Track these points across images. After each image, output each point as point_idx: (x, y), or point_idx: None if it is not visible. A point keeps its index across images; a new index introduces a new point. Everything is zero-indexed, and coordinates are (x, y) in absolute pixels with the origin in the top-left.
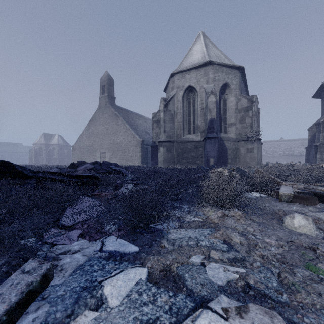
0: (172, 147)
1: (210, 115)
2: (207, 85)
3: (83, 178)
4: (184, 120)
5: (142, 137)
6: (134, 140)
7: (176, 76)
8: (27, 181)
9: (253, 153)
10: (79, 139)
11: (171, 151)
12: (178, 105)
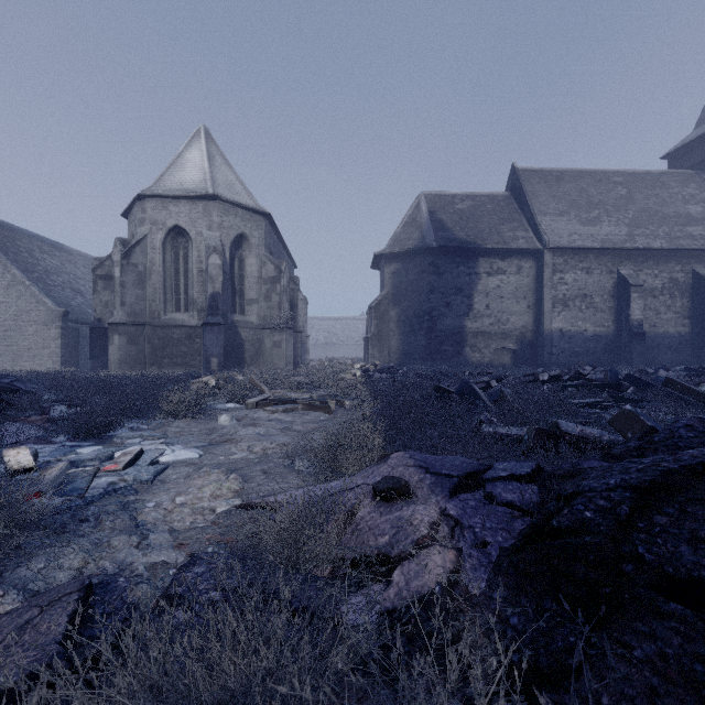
0: (142, 335)
1: (212, 287)
2: (209, 232)
3: None
4: (167, 286)
5: (62, 303)
6: (41, 311)
7: (150, 201)
8: None
9: (282, 348)
10: None
11: (140, 342)
12: (154, 257)
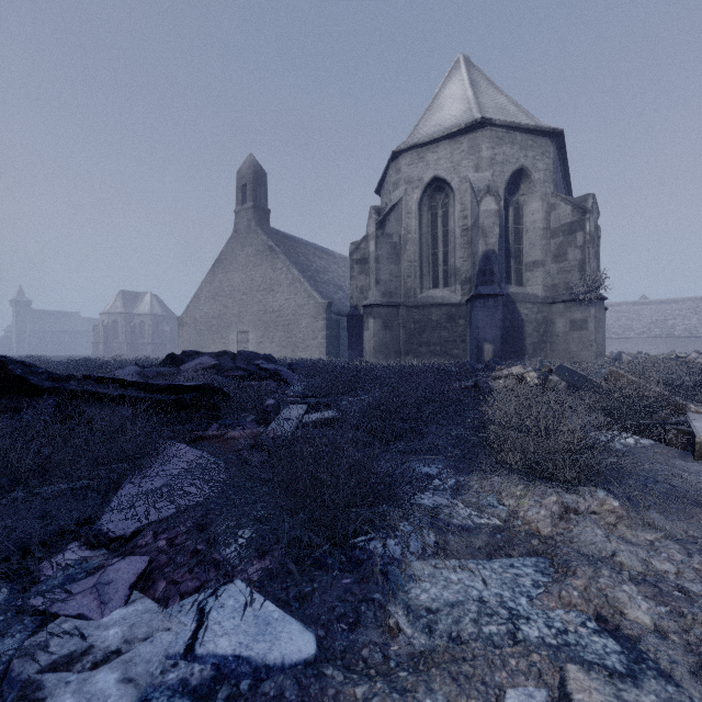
0: (396, 318)
1: (484, 244)
2: (476, 174)
3: (183, 393)
4: (423, 257)
5: (327, 297)
6: (311, 304)
7: (404, 156)
8: (35, 404)
9: (587, 330)
10: (192, 302)
11: (394, 326)
12: (409, 223)
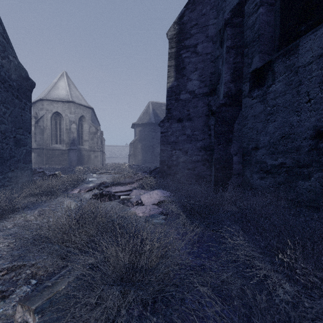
0: (42, 153)
1: (73, 135)
2: (70, 115)
3: None
4: (52, 134)
5: None
6: None
7: (45, 101)
8: None
9: (98, 158)
10: None
11: (42, 155)
12: (47, 123)
